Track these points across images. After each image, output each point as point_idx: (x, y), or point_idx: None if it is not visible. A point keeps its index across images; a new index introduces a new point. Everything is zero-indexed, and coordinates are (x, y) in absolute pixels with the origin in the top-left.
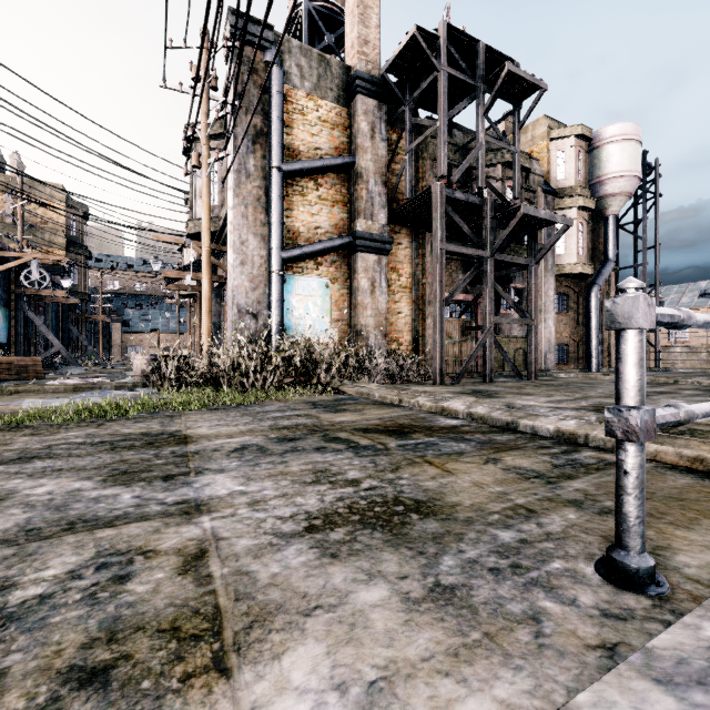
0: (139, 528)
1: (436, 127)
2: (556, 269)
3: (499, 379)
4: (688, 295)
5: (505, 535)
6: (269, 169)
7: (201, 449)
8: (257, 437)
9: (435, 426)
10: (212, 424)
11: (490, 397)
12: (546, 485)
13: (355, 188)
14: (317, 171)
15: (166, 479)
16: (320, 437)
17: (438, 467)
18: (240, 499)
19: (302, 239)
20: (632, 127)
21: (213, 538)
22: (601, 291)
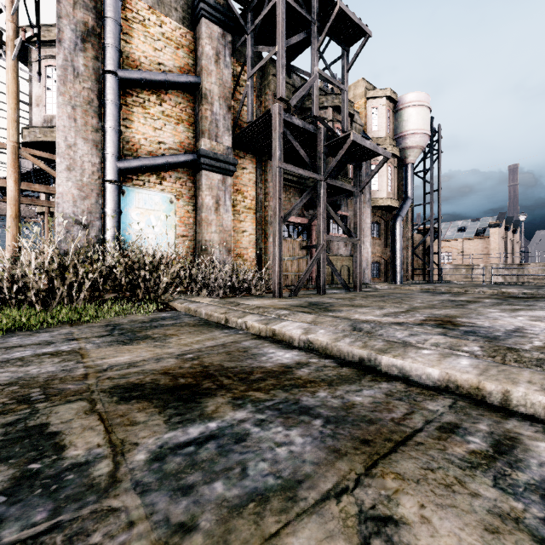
0: None
1: (275, 51)
2: (372, 201)
3: (331, 291)
4: (451, 230)
5: None
6: (103, 72)
7: None
8: None
9: (257, 369)
10: None
11: (327, 311)
12: None
13: (200, 108)
14: (159, 84)
15: None
16: None
17: None
18: None
19: (143, 151)
20: (425, 96)
21: None
22: (402, 222)
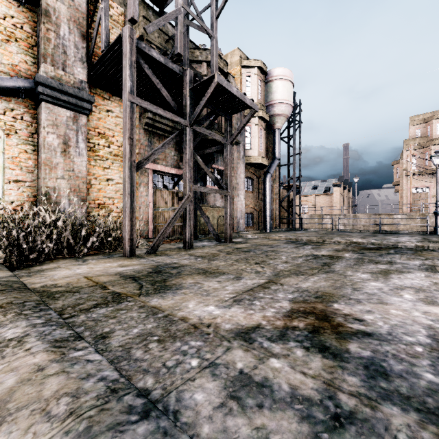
0: None
1: None
2: (245, 159)
3: (201, 243)
4: (307, 188)
5: None
6: None
7: None
8: None
9: None
10: None
11: (157, 290)
12: None
13: (40, 26)
14: None
15: None
16: None
17: None
18: None
19: None
20: (289, 72)
21: None
22: (271, 178)
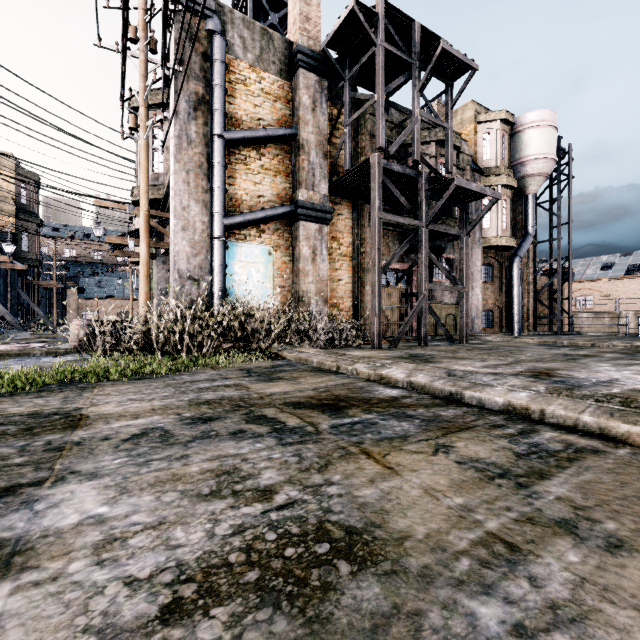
0: None
1: (374, 100)
2: (483, 241)
3: (433, 343)
4: (592, 268)
5: (487, 613)
6: (211, 136)
7: (87, 438)
8: (168, 417)
9: (374, 398)
10: (124, 398)
11: (428, 362)
12: (517, 490)
13: (297, 158)
14: (260, 141)
15: (3, 495)
16: (242, 416)
17: (378, 461)
18: (87, 536)
19: (244, 206)
20: (549, 114)
21: None
22: (522, 262)
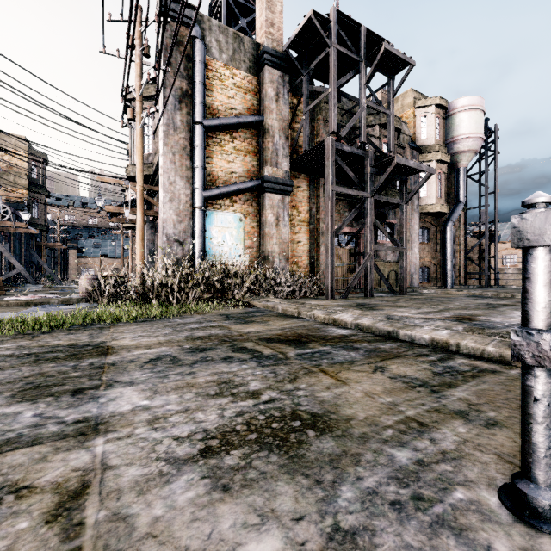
0: (25, 455)
1: (328, 92)
2: (420, 208)
3: (377, 295)
4: None
5: (401, 455)
6: (192, 123)
7: (118, 361)
8: (173, 348)
9: (328, 336)
10: (135, 335)
11: (372, 309)
12: (431, 394)
13: (263, 141)
14: (233, 126)
15: (75, 394)
16: (228, 347)
17: (332, 376)
18: (141, 416)
19: (220, 181)
20: (478, 99)
21: (100, 467)
22: (454, 226)
